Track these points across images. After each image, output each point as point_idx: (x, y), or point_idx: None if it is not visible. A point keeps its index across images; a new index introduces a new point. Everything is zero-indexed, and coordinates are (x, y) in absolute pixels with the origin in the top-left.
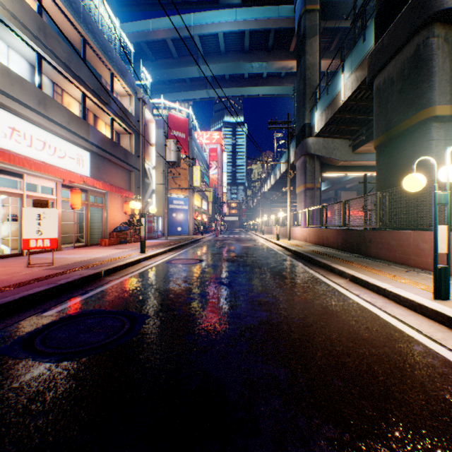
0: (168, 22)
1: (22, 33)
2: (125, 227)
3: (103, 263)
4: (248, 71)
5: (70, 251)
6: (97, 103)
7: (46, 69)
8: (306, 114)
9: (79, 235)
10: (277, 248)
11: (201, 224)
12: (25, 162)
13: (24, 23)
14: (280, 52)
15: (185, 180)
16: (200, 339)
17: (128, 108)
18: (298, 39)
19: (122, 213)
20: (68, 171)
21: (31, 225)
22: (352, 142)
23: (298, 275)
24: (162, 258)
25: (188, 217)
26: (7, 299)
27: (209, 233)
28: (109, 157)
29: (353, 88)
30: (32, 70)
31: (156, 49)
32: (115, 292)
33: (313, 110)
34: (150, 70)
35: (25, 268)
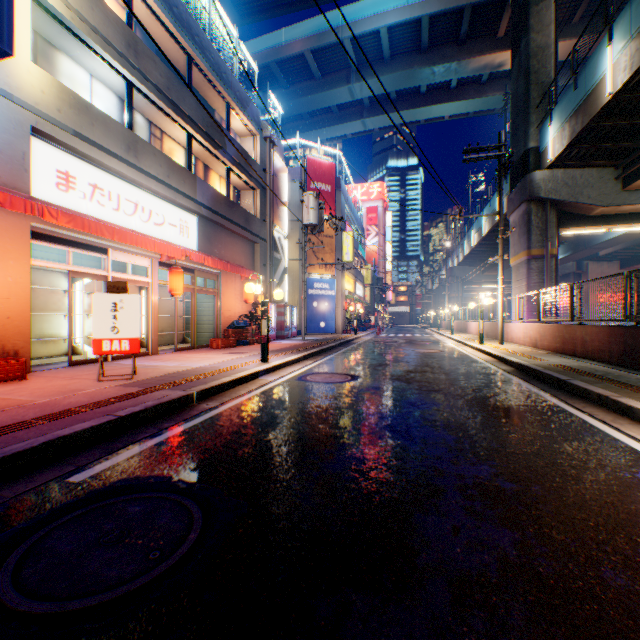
0: (306, 27)
1: (105, 53)
2: (244, 322)
3: (201, 377)
4: (427, 81)
5: (169, 355)
6: (206, 147)
7: (139, 104)
8: (531, 132)
9: (185, 333)
10: (483, 358)
11: (354, 318)
12: (104, 229)
13: (108, 39)
14: (479, 42)
15: (330, 253)
16: (347, 619)
17: (250, 153)
18: (514, 10)
19: (241, 302)
20: (163, 243)
21: (104, 319)
22: (621, 171)
23: (547, 418)
24: (292, 370)
25: (334, 308)
26: (21, 445)
27: (365, 330)
28: (223, 223)
29: (635, 65)
30: (123, 107)
31: (290, 70)
32: (202, 437)
33: (545, 123)
34: (283, 102)
35: (94, 381)
